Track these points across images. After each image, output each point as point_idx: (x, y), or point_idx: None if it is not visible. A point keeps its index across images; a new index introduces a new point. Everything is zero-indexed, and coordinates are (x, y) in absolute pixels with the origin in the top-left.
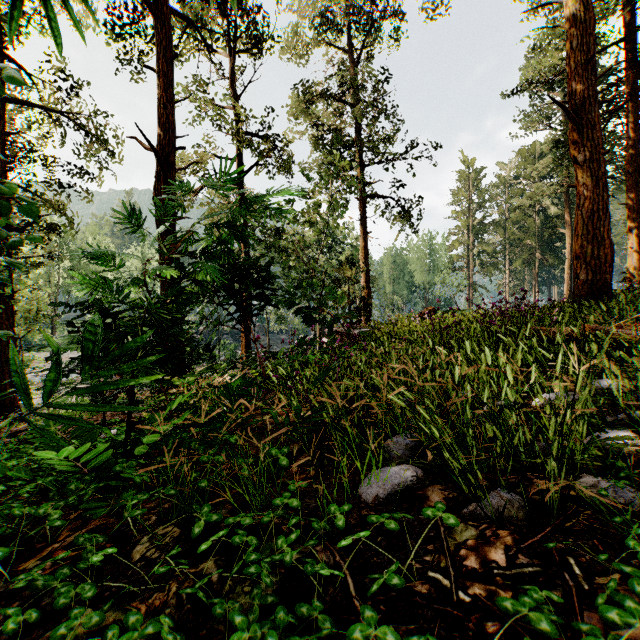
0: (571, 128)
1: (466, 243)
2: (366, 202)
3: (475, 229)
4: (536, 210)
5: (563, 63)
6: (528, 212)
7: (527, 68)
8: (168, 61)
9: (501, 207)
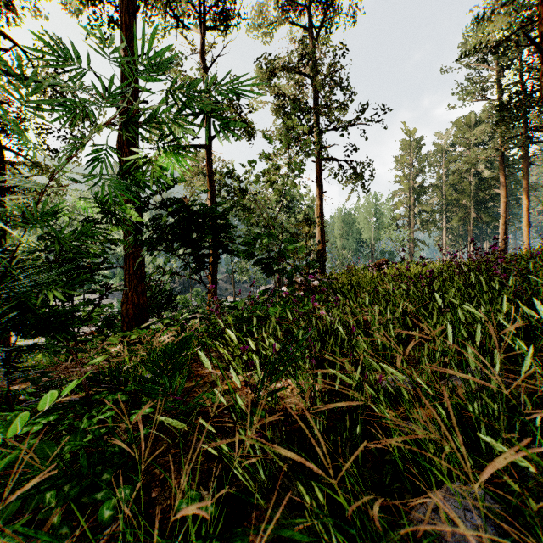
0: (542, 70)
1: (408, 203)
2: (321, 165)
3: (416, 191)
4: (471, 174)
5: (510, 27)
6: (464, 175)
7: (465, 45)
8: (130, 15)
9: (439, 172)
